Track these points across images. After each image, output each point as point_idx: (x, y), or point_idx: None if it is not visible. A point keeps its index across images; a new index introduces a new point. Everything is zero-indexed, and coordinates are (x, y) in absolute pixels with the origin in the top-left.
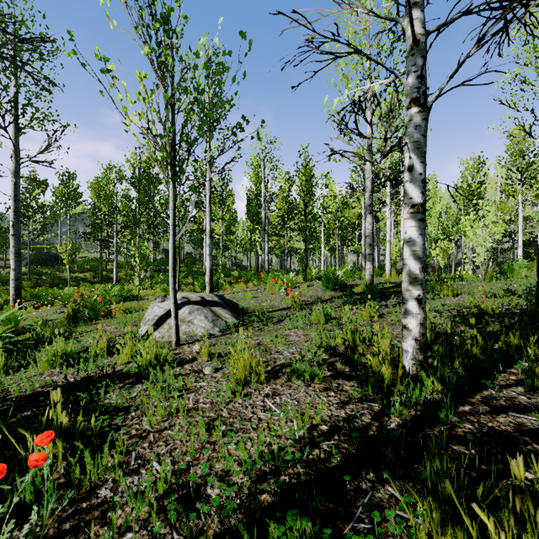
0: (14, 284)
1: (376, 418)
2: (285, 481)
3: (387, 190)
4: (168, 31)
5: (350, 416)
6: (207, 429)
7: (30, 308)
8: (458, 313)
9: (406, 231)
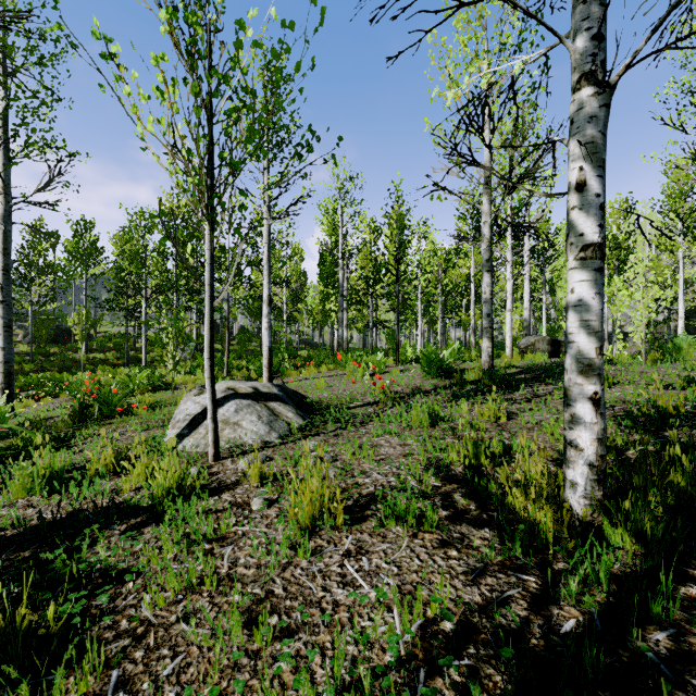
0: (3, 368)
1: (535, 607)
2: None
3: (508, 242)
4: None
5: (490, 602)
6: (247, 621)
7: (28, 400)
8: (627, 414)
9: (572, 288)
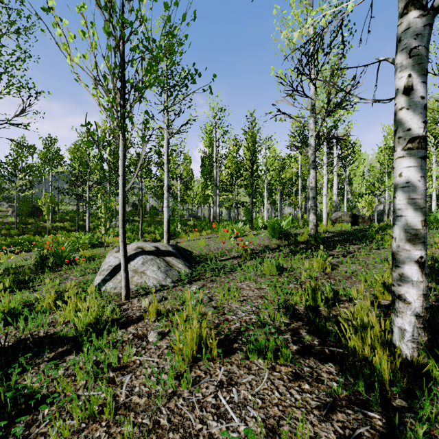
0: None
1: None
2: None
3: (324, 150)
4: None
5: None
6: None
7: (11, 254)
8: None
9: (400, 173)
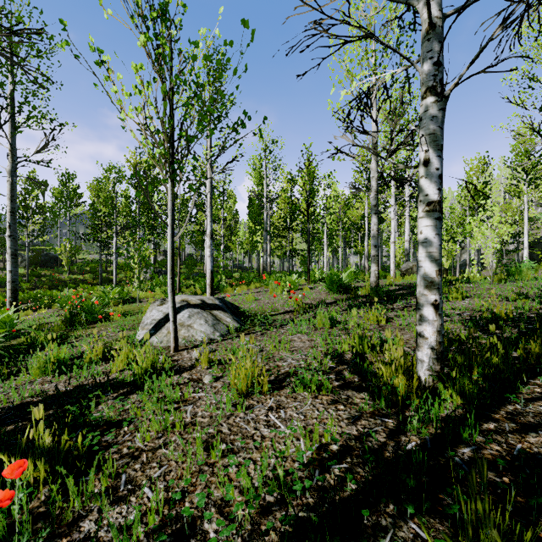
0: (11, 286)
1: (391, 436)
2: (293, 516)
3: (392, 190)
4: (166, 21)
5: (363, 434)
6: (205, 447)
7: (28, 311)
8: (470, 318)
9: (421, 230)
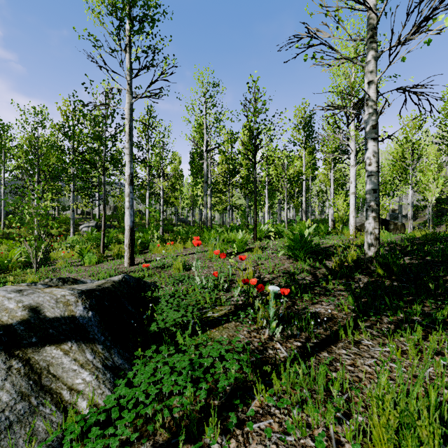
0: None
1: None
2: None
3: (352, 133)
4: None
5: None
6: None
7: None
8: None
9: None
